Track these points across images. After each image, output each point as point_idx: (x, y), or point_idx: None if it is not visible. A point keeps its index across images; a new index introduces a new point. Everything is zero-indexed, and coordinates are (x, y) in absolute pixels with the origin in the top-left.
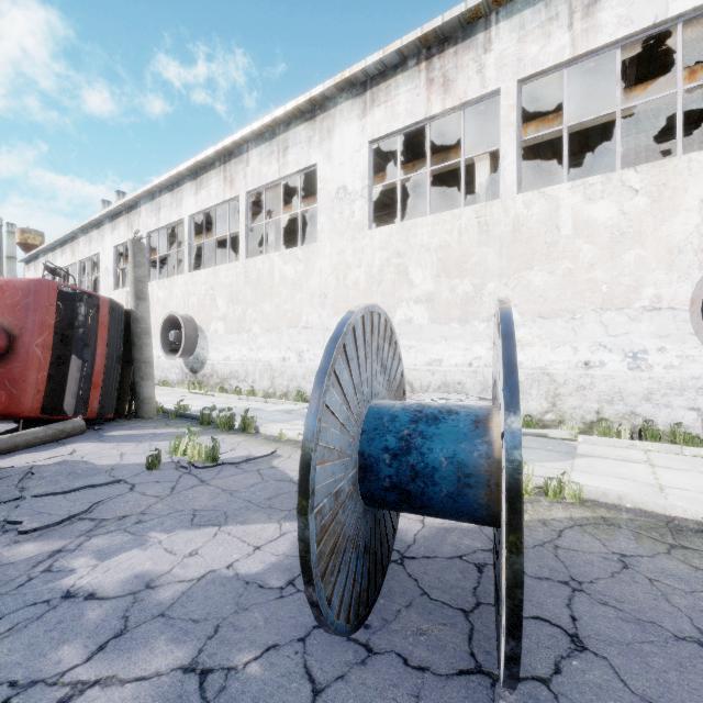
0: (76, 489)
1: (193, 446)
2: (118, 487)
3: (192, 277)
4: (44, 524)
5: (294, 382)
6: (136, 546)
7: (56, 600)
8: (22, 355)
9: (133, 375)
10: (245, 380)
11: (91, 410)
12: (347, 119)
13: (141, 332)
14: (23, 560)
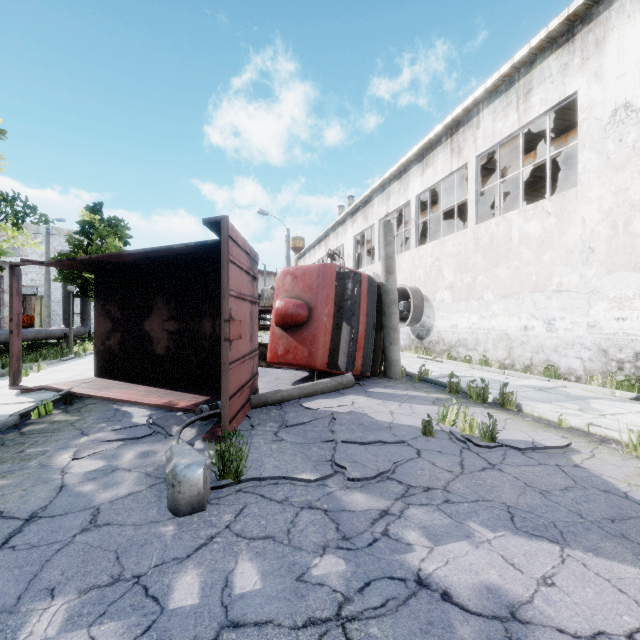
0: (371, 442)
1: (464, 418)
2: (404, 448)
3: (418, 251)
4: (363, 476)
5: (541, 355)
6: (462, 537)
7: (411, 583)
8: (316, 322)
9: (383, 340)
10: (474, 349)
11: (356, 368)
12: (632, 13)
13: (389, 302)
14: (360, 512)
